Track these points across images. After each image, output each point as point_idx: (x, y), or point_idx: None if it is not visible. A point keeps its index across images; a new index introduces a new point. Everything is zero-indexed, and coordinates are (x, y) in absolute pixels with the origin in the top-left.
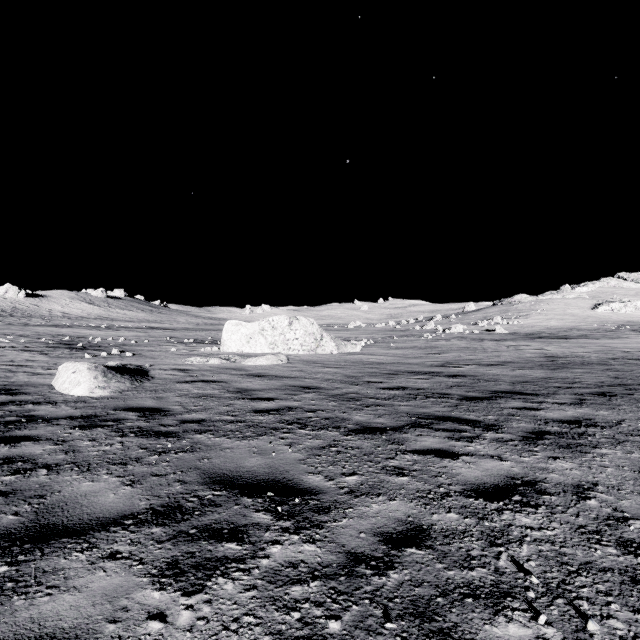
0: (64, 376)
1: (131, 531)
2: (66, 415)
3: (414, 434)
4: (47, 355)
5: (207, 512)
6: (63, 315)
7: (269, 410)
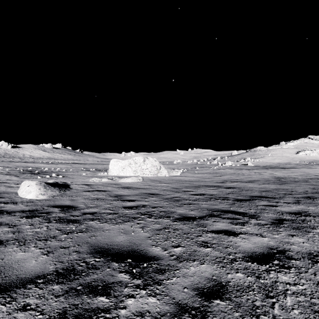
0: (23, 188)
1: (40, 288)
2: (20, 210)
3: (211, 221)
4: (18, 177)
5: (90, 273)
6: (30, 157)
7: (131, 207)
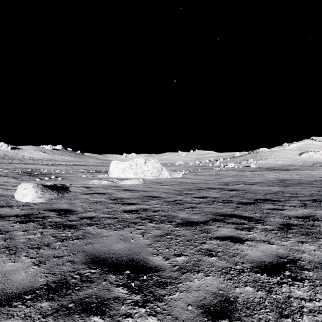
0: (20, 191)
1: (27, 305)
2: (15, 214)
3: (215, 226)
4: (16, 179)
5: (84, 287)
6: (30, 158)
7: (132, 211)
